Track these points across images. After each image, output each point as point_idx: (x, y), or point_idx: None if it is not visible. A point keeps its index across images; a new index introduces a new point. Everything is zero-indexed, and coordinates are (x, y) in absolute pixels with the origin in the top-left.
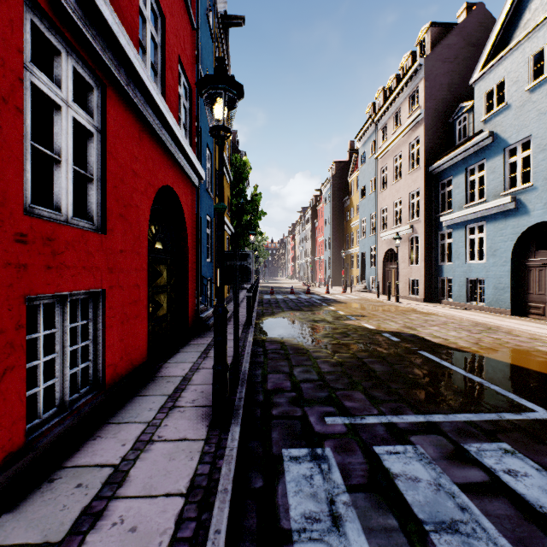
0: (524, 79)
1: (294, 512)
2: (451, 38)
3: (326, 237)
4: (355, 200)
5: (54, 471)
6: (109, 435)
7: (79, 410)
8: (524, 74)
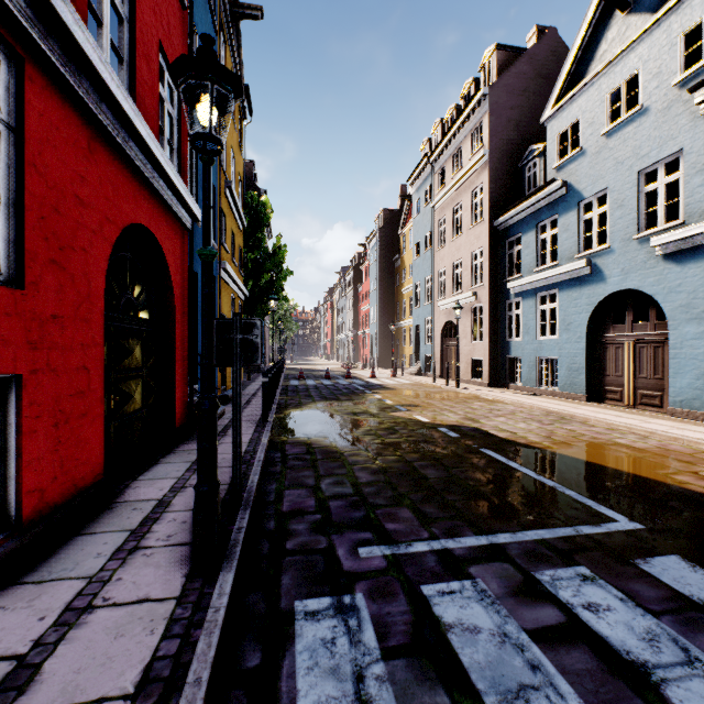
0: (600, 121)
1: (304, 702)
2: (520, 66)
3: (372, 305)
4: (408, 259)
5: None
6: (20, 604)
7: None
8: (600, 115)
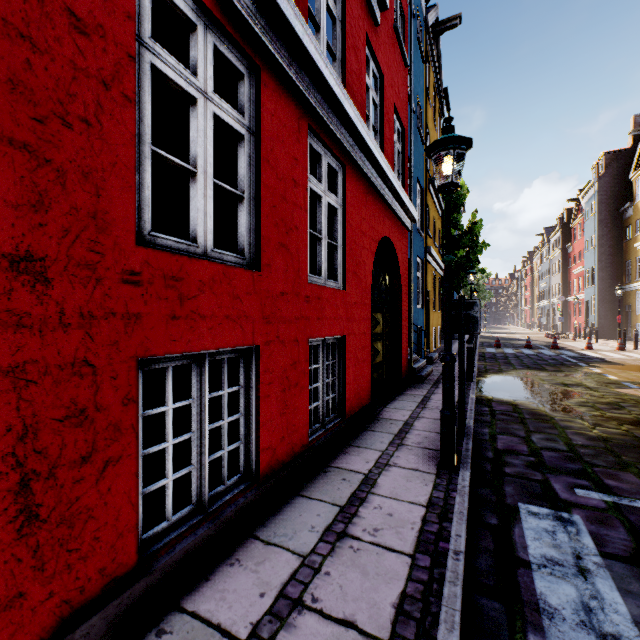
0: None
1: (532, 551)
2: None
3: (588, 267)
4: None
5: (324, 466)
6: (354, 453)
7: (332, 430)
8: None
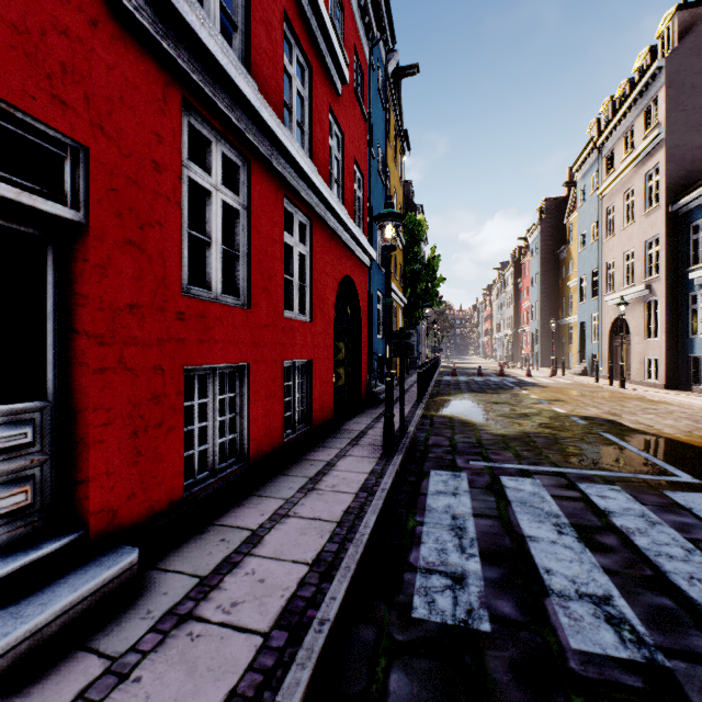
0: None
1: (431, 489)
2: None
3: (533, 301)
4: (575, 250)
5: (296, 459)
6: (319, 451)
7: (302, 434)
8: None
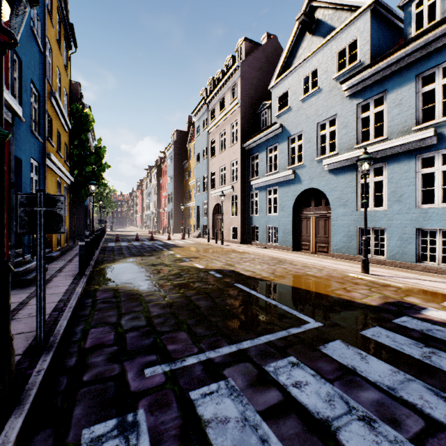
0: (299, 93)
1: None
2: (258, 54)
3: (169, 192)
4: (193, 164)
5: None
6: None
7: None
8: (299, 89)
